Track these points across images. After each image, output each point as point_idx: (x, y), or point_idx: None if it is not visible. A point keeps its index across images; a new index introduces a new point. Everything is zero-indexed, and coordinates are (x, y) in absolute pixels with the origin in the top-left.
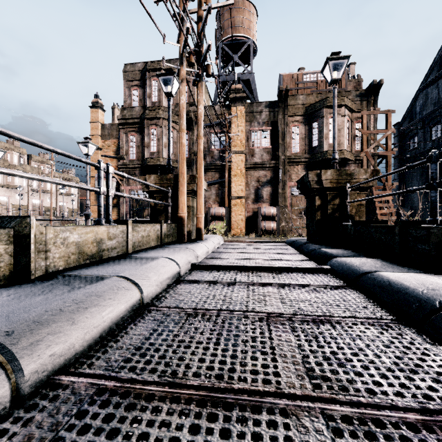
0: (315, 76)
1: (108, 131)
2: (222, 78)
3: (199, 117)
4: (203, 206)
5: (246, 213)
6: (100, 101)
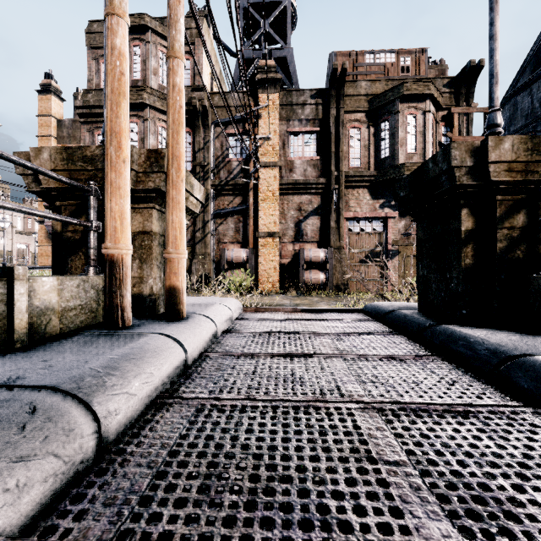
0: (382, 56)
1: (68, 131)
2: (245, 54)
3: (171, 1)
4: (184, 232)
5: (282, 259)
6: (55, 83)
